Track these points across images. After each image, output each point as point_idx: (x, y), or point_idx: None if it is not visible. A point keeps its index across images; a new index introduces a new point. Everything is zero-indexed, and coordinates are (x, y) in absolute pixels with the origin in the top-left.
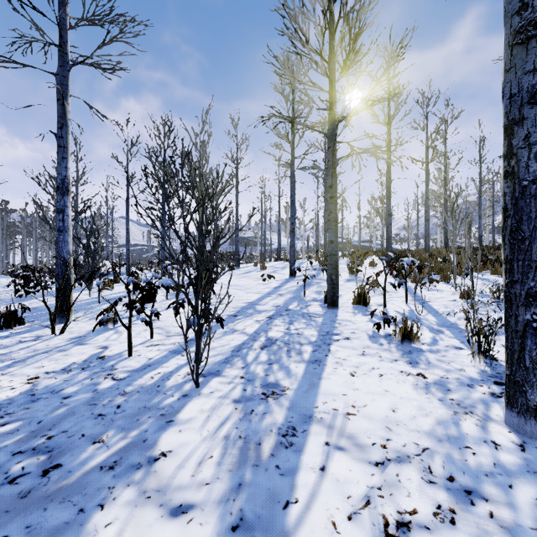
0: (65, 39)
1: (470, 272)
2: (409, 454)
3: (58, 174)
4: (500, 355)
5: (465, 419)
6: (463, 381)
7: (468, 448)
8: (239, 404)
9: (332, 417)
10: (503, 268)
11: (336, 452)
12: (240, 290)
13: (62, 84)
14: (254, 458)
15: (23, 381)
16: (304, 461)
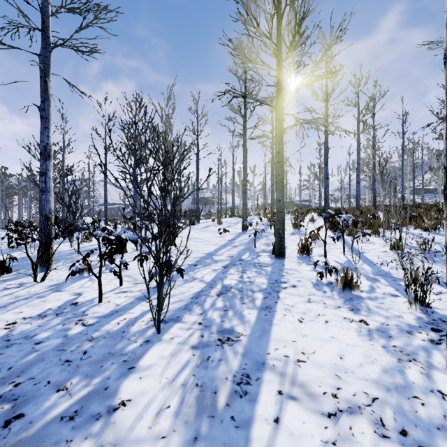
0: (47, 25)
1: (400, 227)
2: (359, 404)
3: (41, 141)
4: (433, 302)
5: (409, 366)
6: (402, 327)
7: (416, 398)
8: (197, 351)
9: (284, 364)
10: (444, 225)
11: (288, 402)
12: (200, 242)
13: (44, 63)
14: (210, 408)
15: (1, 326)
16: (259, 412)
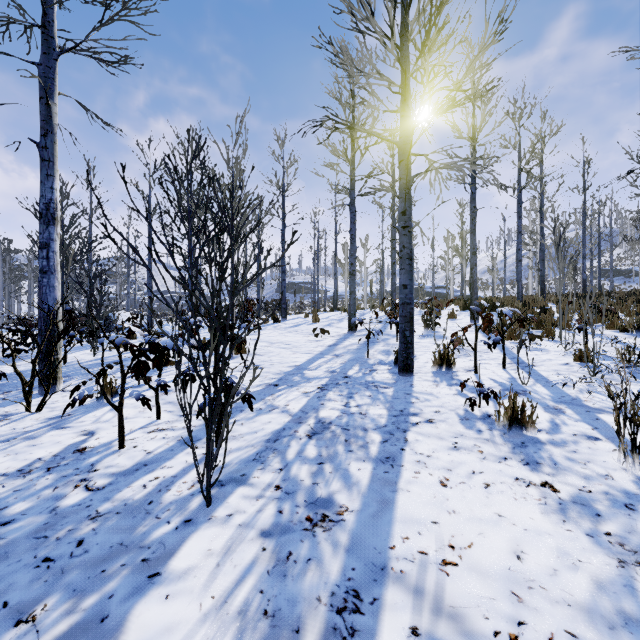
0: (51, 18)
1: (591, 326)
2: None
3: (41, 196)
4: None
5: None
6: (616, 497)
7: None
8: (269, 541)
9: (419, 569)
10: None
11: None
12: (285, 349)
13: (46, 77)
14: None
15: None
16: None
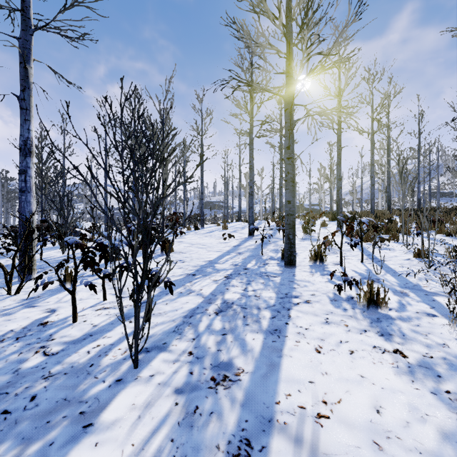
0: (28, 4)
1: (427, 231)
2: None
3: (20, 135)
4: None
5: None
6: (452, 362)
7: None
8: (181, 397)
9: (299, 421)
10: None
11: None
12: (202, 249)
13: (24, 47)
14: None
15: None
16: None
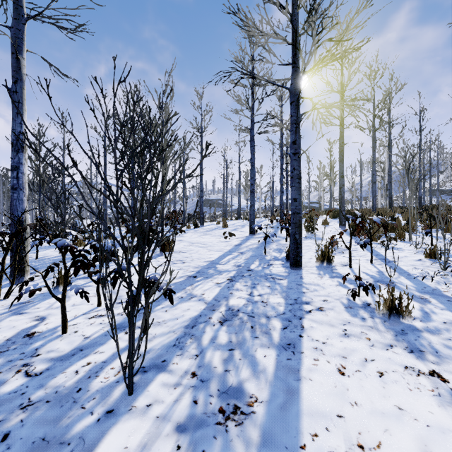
0: None
1: (443, 231)
2: None
3: (12, 130)
4: None
5: None
6: None
7: None
8: (184, 437)
9: None
10: None
11: None
12: (202, 248)
13: (16, 37)
14: None
15: None
16: None
